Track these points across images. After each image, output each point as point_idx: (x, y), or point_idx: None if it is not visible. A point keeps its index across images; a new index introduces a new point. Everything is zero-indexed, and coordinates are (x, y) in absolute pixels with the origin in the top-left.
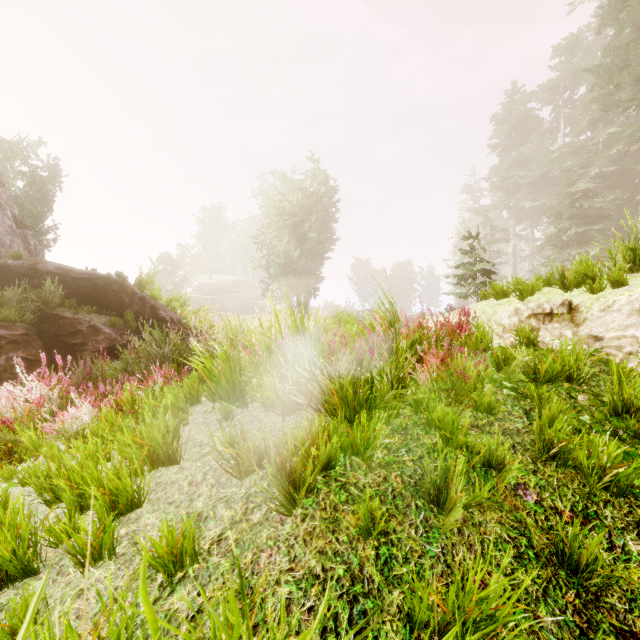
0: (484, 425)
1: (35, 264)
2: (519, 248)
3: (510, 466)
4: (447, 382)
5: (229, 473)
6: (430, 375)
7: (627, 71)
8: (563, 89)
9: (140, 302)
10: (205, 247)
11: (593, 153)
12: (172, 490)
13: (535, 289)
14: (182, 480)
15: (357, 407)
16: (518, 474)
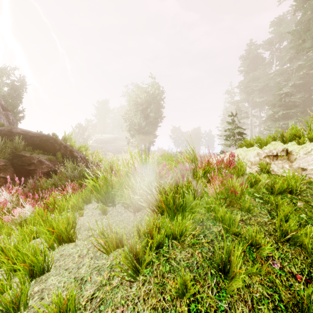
0: (246, 219)
1: (11, 129)
2: (253, 121)
3: (264, 247)
4: (224, 194)
5: (101, 251)
6: (215, 190)
7: (309, 33)
8: (275, 43)
9: (64, 148)
10: (99, 120)
11: (290, 74)
12: (68, 260)
13: (268, 142)
14: (75, 253)
15: (175, 210)
16: (269, 252)
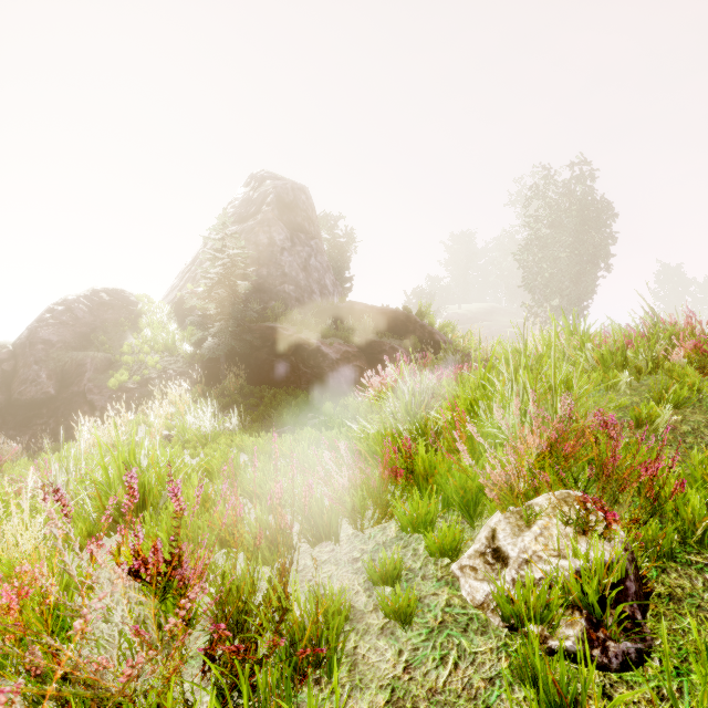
0: None
1: (352, 305)
2: None
3: None
4: (701, 363)
5: None
6: (683, 357)
7: None
8: None
9: (421, 329)
10: (454, 276)
11: None
12: None
13: None
14: None
15: (614, 369)
16: None
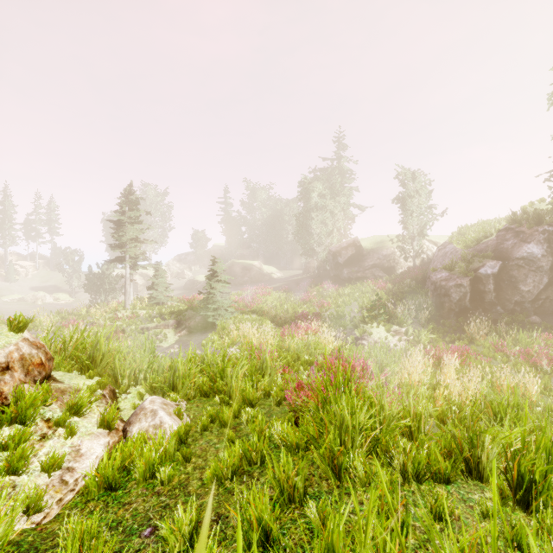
0: None
1: None
2: None
3: None
4: None
5: None
6: None
7: None
8: None
9: None
10: None
11: None
12: None
13: None
14: None
15: None
16: None
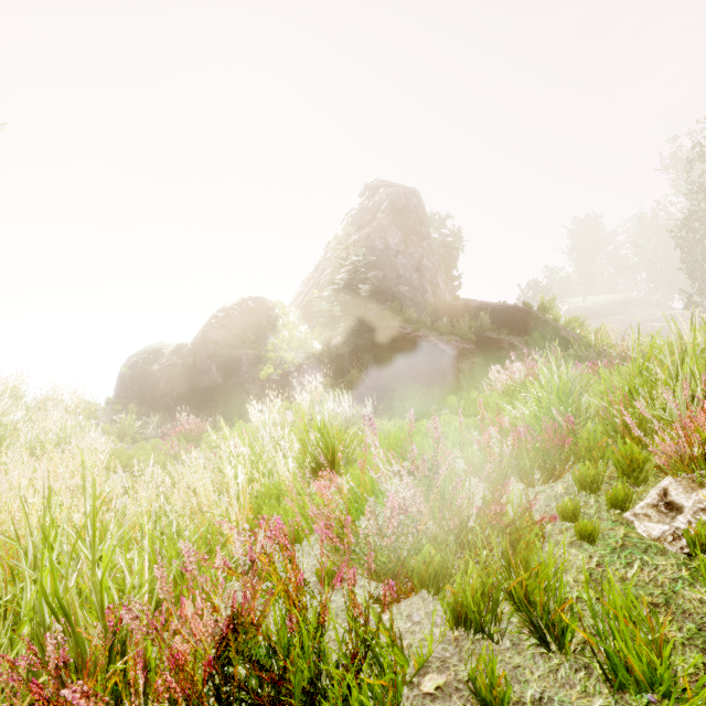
0: None
1: (466, 303)
2: None
3: None
4: None
5: None
6: None
7: None
8: None
9: (543, 325)
10: (576, 266)
11: None
12: None
13: None
14: None
15: None
16: None
